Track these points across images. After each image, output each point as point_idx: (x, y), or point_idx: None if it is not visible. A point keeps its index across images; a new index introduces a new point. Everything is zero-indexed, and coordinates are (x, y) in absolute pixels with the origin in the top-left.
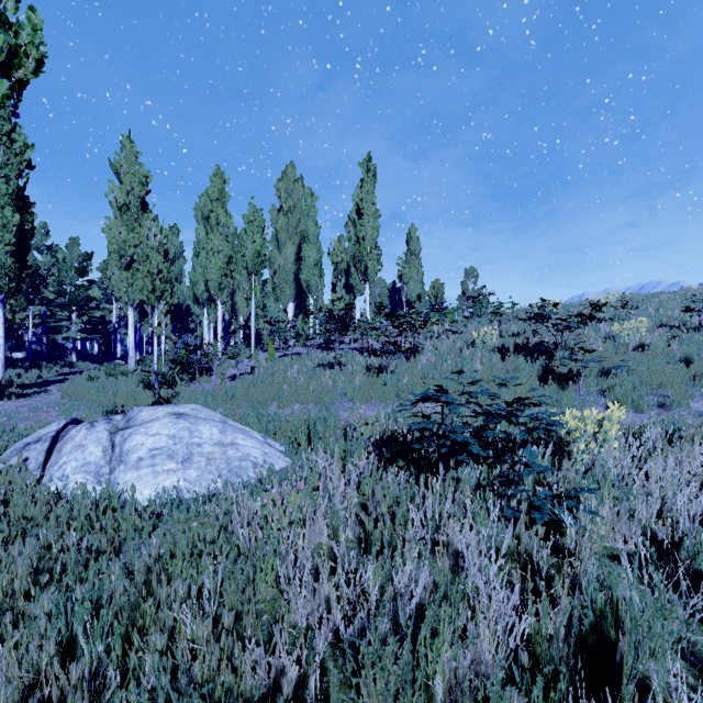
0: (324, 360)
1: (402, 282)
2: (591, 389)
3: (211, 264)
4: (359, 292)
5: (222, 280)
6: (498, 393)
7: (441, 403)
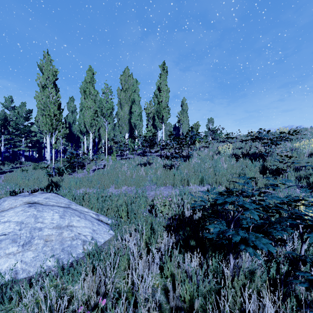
0: (141, 161)
1: (180, 123)
2: (291, 178)
3: (86, 113)
4: (159, 128)
5: (92, 122)
6: (239, 181)
7: (206, 186)
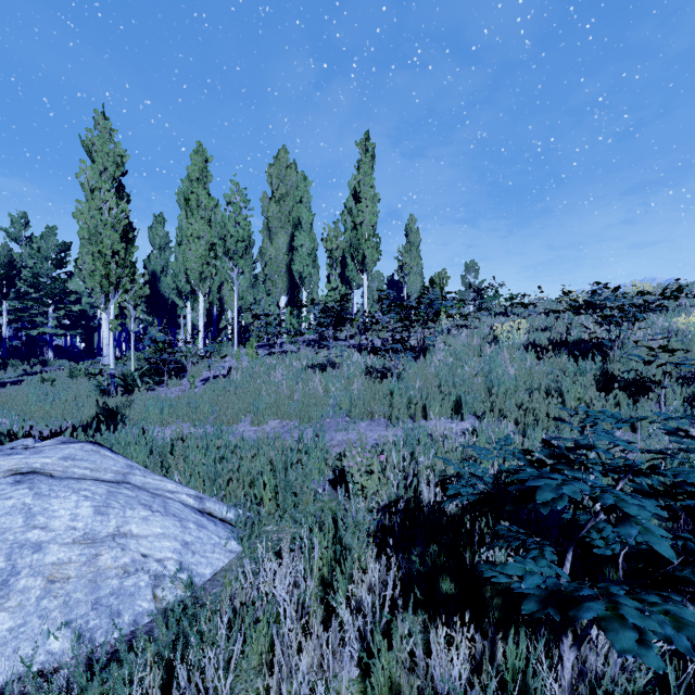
0: (315, 360)
1: (403, 273)
2: (674, 402)
3: (191, 251)
4: (356, 285)
5: (203, 269)
6: (548, 409)
7: (467, 421)
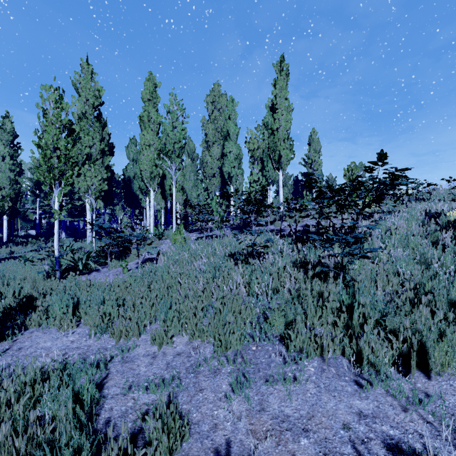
0: (238, 248)
1: (312, 169)
2: None
3: (144, 156)
4: (271, 182)
5: (152, 170)
6: None
7: None
